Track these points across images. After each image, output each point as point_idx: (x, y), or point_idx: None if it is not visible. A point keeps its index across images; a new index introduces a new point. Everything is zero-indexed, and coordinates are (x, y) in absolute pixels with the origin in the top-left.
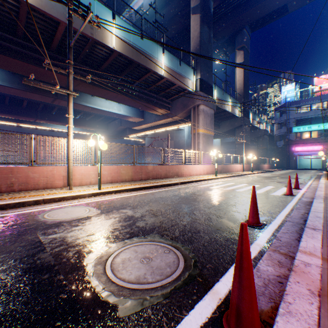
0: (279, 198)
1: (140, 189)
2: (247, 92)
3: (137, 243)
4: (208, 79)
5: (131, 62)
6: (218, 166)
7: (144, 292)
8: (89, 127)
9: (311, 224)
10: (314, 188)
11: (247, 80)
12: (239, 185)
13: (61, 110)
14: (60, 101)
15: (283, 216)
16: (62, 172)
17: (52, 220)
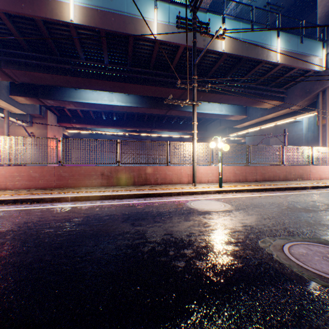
0: None
1: (260, 191)
2: None
3: (304, 242)
4: None
5: (239, 59)
6: None
7: None
8: (190, 130)
9: None
10: None
11: None
12: None
13: (168, 119)
14: (171, 111)
15: None
16: (186, 171)
17: (200, 208)
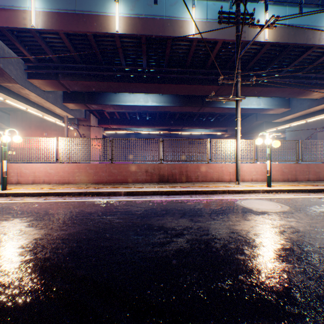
0: None
1: (317, 192)
2: None
3: None
4: None
5: (284, 47)
6: None
7: None
8: (222, 127)
9: None
10: None
11: None
12: None
13: (199, 116)
14: (204, 108)
15: None
16: (228, 169)
17: (254, 208)
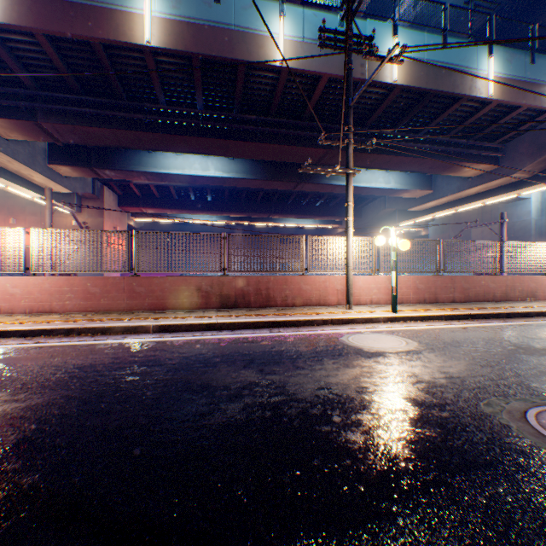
0: None
1: (463, 319)
2: None
3: None
4: None
5: (422, 95)
6: None
7: None
8: (333, 216)
9: None
10: None
11: None
12: None
13: (297, 198)
14: (303, 185)
15: None
16: (335, 285)
17: (366, 347)
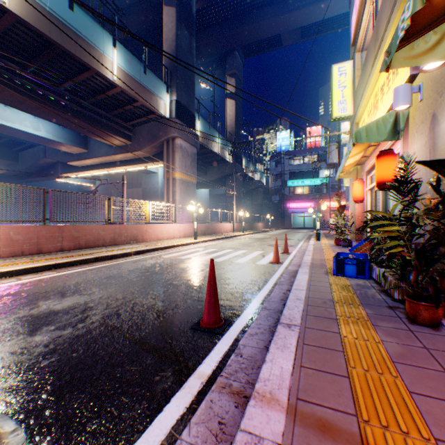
0: (264, 268)
1: (47, 270)
2: (240, 132)
3: None
4: (189, 104)
5: (51, 45)
6: (201, 225)
7: None
8: None
9: (288, 316)
10: (303, 252)
11: (240, 116)
12: (222, 251)
13: None
14: None
15: (260, 299)
16: None
17: None
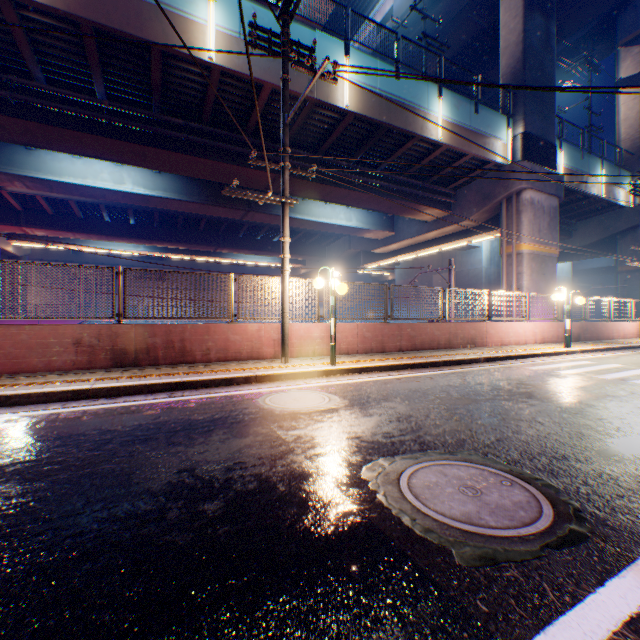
0: None
1: (403, 369)
2: None
3: (440, 460)
4: (544, 130)
5: (377, 127)
6: (571, 325)
7: (488, 539)
8: (295, 255)
9: None
10: None
11: None
12: (637, 369)
13: (251, 230)
14: (253, 214)
15: None
16: (271, 334)
17: (280, 408)
